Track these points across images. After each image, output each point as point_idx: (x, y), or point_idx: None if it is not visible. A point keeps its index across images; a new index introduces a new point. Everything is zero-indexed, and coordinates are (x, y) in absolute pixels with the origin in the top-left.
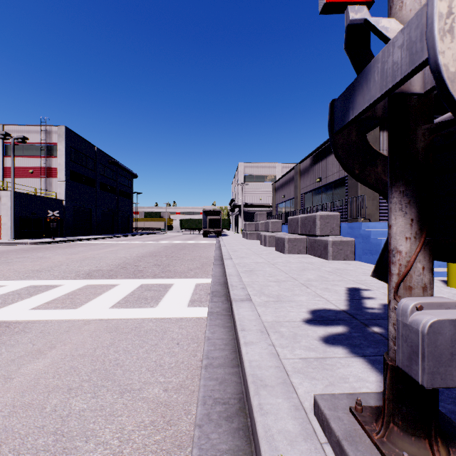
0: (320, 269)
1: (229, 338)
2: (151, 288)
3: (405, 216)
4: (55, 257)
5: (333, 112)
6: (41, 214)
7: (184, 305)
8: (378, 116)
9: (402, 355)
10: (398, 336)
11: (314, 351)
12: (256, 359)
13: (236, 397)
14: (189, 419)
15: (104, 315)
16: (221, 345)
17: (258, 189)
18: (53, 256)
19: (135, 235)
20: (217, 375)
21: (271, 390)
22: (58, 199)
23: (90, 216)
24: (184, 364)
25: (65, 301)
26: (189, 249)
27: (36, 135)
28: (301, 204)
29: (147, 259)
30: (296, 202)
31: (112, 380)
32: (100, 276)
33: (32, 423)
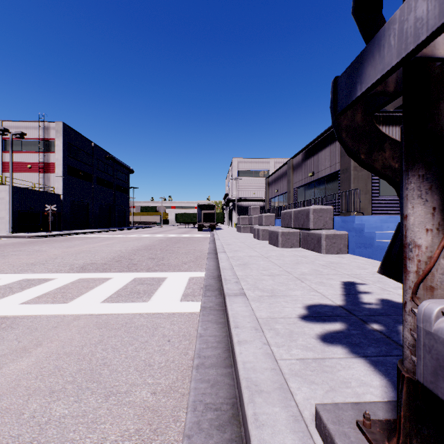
0: (314, 263)
1: (222, 334)
2: (144, 282)
3: (426, 204)
4: (51, 250)
5: (336, 90)
6: (39, 208)
7: (176, 299)
8: (390, 91)
9: (424, 368)
10: (419, 346)
11: (312, 351)
12: (251, 360)
13: (228, 402)
14: (178, 427)
15: (94, 310)
16: (213, 342)
17: (251, 183)
18: (49, 249)
19: (131, 229)
20: (209, 376)
21: (267, 397)
22: (56, 194)
23: (88, 211)
24: (174, 363)
25: (56, 295)
26: (184, 243)
27: (34, 130)
28: (294, 198)
29: (142, 253)
30: (289, 196)
31: (98, 381)
32: (93, 270)
33: (7, 432)
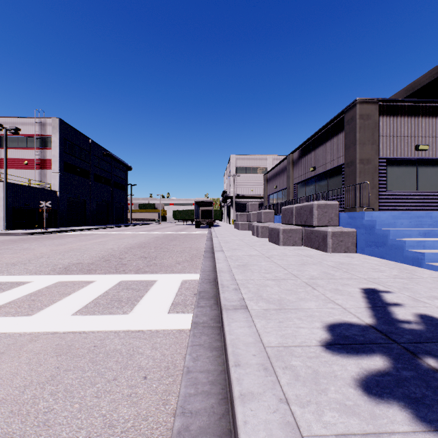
0: (322, 264)
1: (218, 369)
2: (130, 287)
3: None
4: (39, 248)
5: None
6: (35, 204)
7: (164, 310)
8: None
9: None
10: None
11: (355, 415)
12: None
13: None
14: None
15: (61, 326)
16: (205, 384)
17: (249, 180)
18: (38, 247)
19: (129, 226)
20: None
21: None
22: (52, 190)
23: (85, 207)
24: (147, 422)
25: (22, 304)
26: (180, 240)
27: (31, 127)
28: (294, 194)
29: (135, 251)
30: (289, 192)
31: None
32: (77, 271)
33: None
